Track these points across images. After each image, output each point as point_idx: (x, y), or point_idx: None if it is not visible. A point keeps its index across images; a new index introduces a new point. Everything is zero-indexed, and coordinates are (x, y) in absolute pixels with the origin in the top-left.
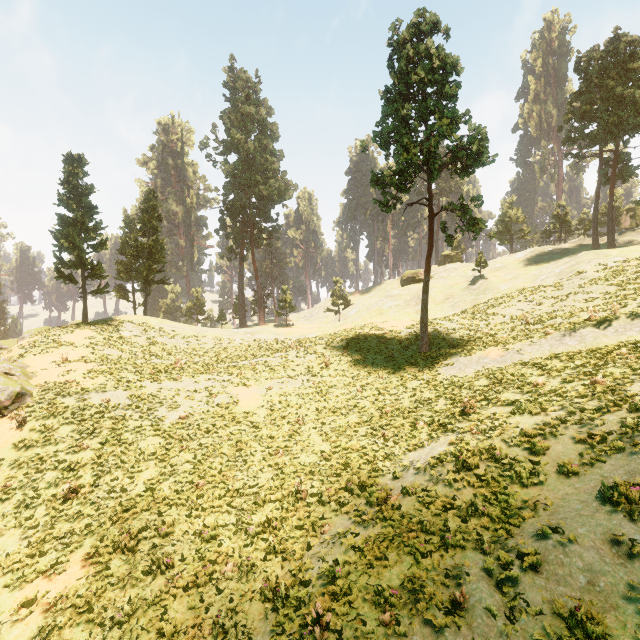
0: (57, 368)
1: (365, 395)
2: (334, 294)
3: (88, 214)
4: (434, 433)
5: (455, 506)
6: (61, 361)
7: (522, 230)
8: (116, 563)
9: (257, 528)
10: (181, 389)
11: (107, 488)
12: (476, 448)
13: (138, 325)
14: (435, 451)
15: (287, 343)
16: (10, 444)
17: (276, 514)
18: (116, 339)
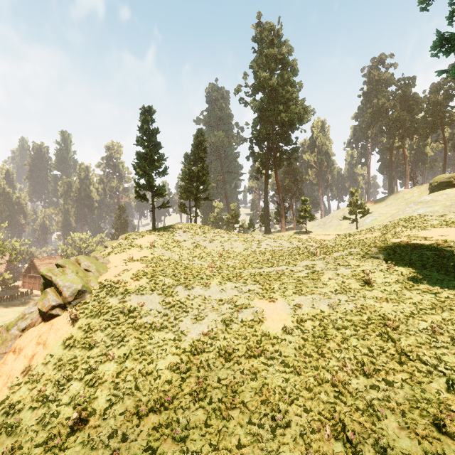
0: (121, 266)
1: (450, 341)
2: (351, 203)
3: (155, 150)
4: None
5: None
6: (129, 260)
7: None
8: None
9: None
10: (208, 297)
11: (113, 425)
12: None
13: (187, 232)
14: None
15: (309, 249)
16: (62, 340)
17: None
18: (170, 242)
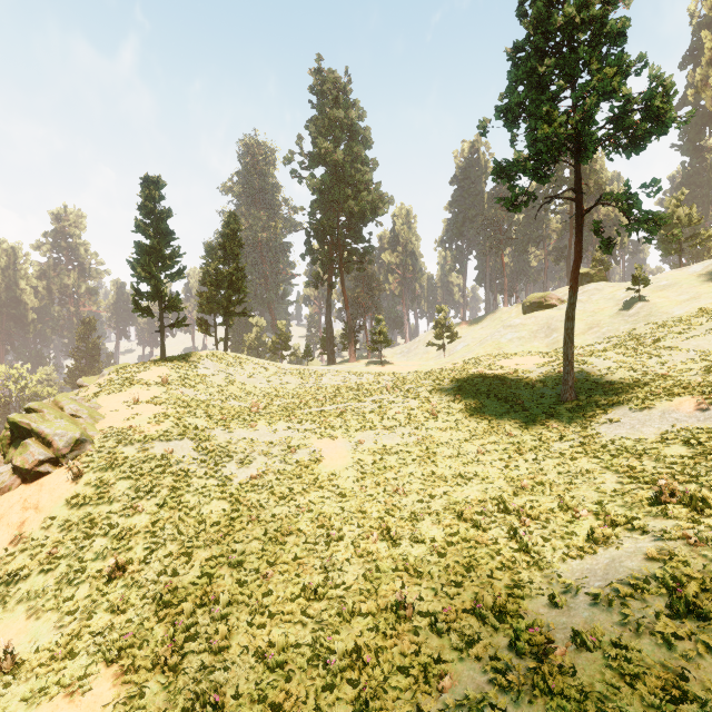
0: (125, 410)
1: (488, 458)
2: (437, 325)
3: (165, 241)
4: (610, 531)
5: (690, 695)
6: (132, 402)
7: (697, 235)
8: (153, 687)
9: (341, 662)
10: (255, 440)
11: (158, 567)
12: (705, 574)
13: (216, 362)
14: (622, 567)
15: (382, 384)
16: (63, 500)
17: (368, 639)
18: (192, 377)
